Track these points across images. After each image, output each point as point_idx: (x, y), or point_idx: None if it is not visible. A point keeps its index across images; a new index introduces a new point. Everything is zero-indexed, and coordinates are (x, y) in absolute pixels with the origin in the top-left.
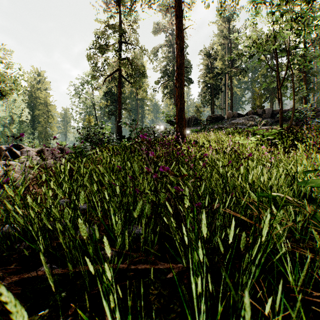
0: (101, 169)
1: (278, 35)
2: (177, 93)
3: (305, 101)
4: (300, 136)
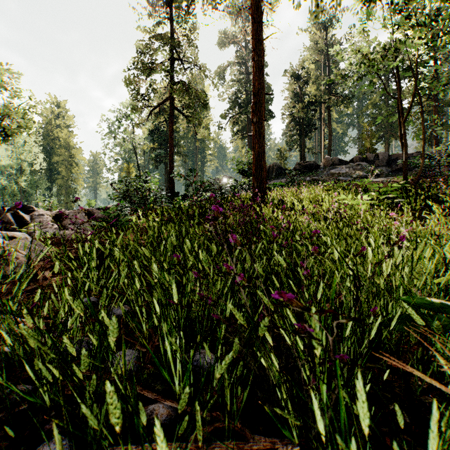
0: (146, 253)
1: (401, 47)
2: (255, 132)
3: (435, 141)
4: (434, 193)
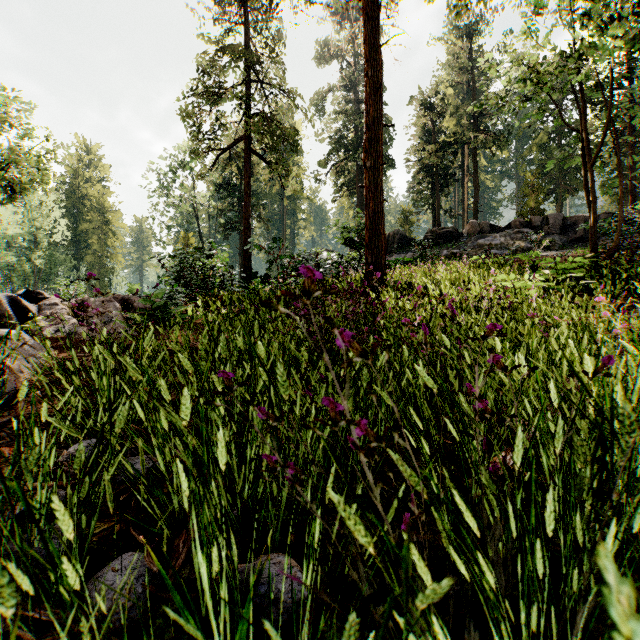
0: (185, 365)
1: (589, 52)
2: (368, 181)
3: (632, 198)
4: (639, 271)
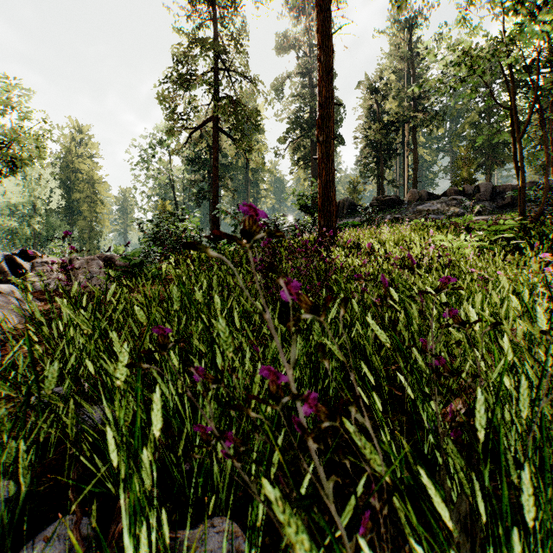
0: (140, 317)
1: (518, 36)
2: (321, 154)
3: None
4: None
